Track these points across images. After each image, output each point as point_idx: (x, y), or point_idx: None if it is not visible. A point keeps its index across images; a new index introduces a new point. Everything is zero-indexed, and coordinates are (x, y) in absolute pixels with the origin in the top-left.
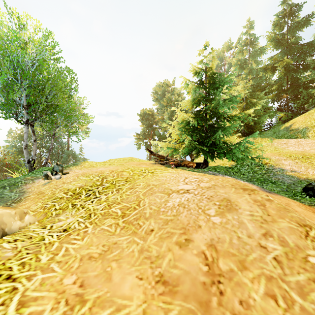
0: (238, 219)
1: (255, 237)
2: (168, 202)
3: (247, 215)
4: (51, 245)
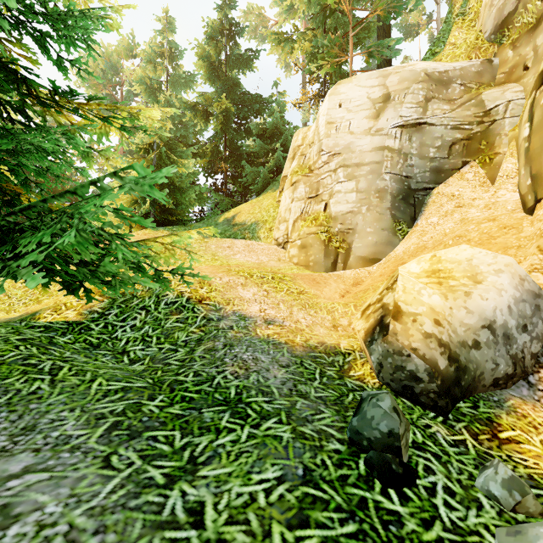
0: None
1: None
2: None
3: None
4: None
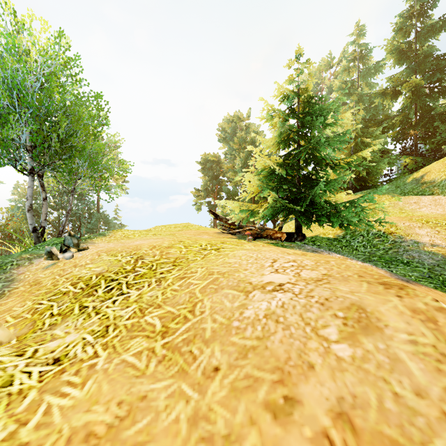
0: (387, 351)
1: (431, 396)
2: (246, 308)
3: (405, 342)
4: (22, 397)
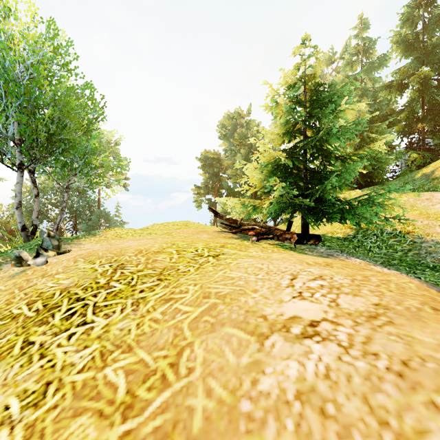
0: None
1: None
2: (262, 371)
3: None
4: None
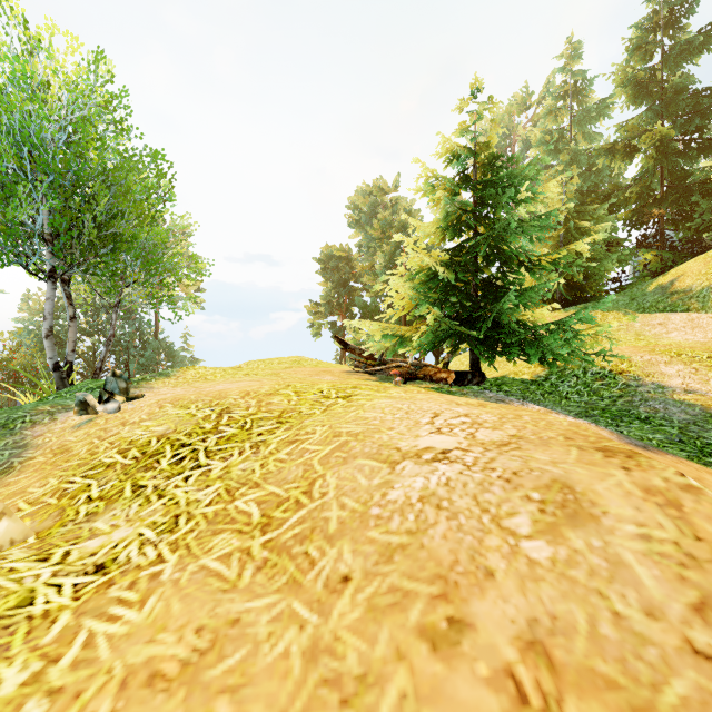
0: (605, 551)
1: (669, 616)
2: (392, 487)
3: (632, 537)
4: (49, 622)
